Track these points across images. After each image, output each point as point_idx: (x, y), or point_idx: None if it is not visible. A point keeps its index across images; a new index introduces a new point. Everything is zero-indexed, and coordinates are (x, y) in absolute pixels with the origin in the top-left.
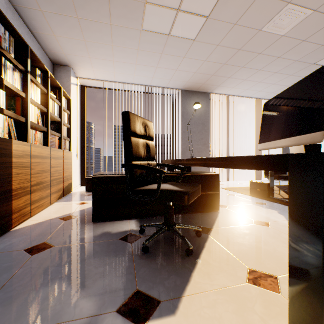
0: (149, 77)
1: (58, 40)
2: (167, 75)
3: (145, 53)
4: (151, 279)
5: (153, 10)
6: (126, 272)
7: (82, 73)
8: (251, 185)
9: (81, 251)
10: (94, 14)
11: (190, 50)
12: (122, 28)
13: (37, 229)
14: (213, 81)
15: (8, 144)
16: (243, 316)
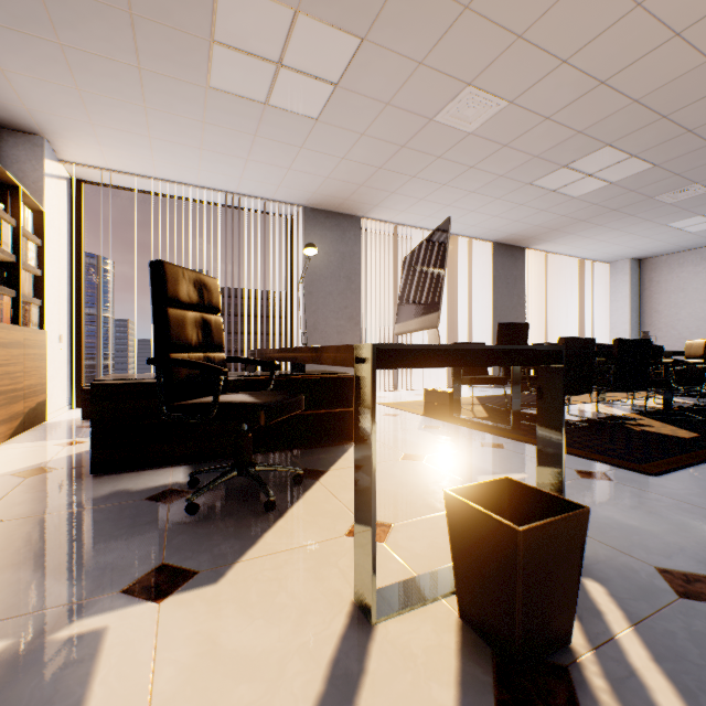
0: (234, 177)
1: (12, 79)
2: (271, 177)
3: (220, 131)
4: (192, 548)
5: (229, 57)
6: (149, 544)
7: (75, 153)
8: (426, 396)
9: (63, 524)
10: (101, 44)
11: (312, 137)
12: (166, 77)
13: None
14: (364, 197)
15: None
16: (319, 572)
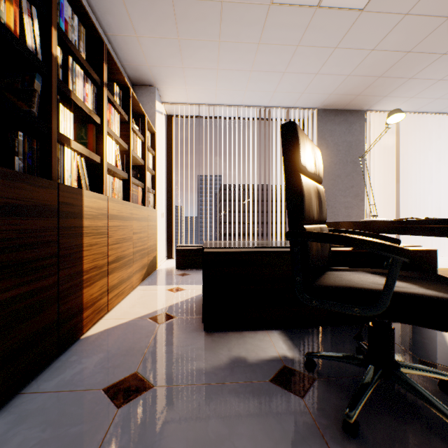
0: (269, 92)
1: (142, 43)
2: (298, 86)
3: (269, 49)
4: None
5: None
6: None
7: (170, 95)
8: None
9: (208, 410)
10: None
11: (350, 33)
12: (240, 5)
13: (120, 338)
14: (377, 89)
15: (77, 196)
16: None
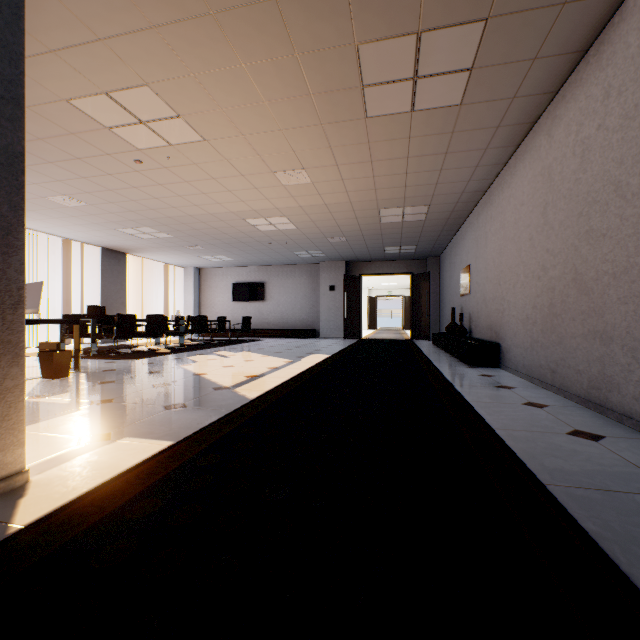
0: None
1: None
2: None
3: None
4: None
5: None
6: None
7: None
8: (42, 346)
9: None
10: None
11: None
12: None
13: None
14: None
15: None
16: None
